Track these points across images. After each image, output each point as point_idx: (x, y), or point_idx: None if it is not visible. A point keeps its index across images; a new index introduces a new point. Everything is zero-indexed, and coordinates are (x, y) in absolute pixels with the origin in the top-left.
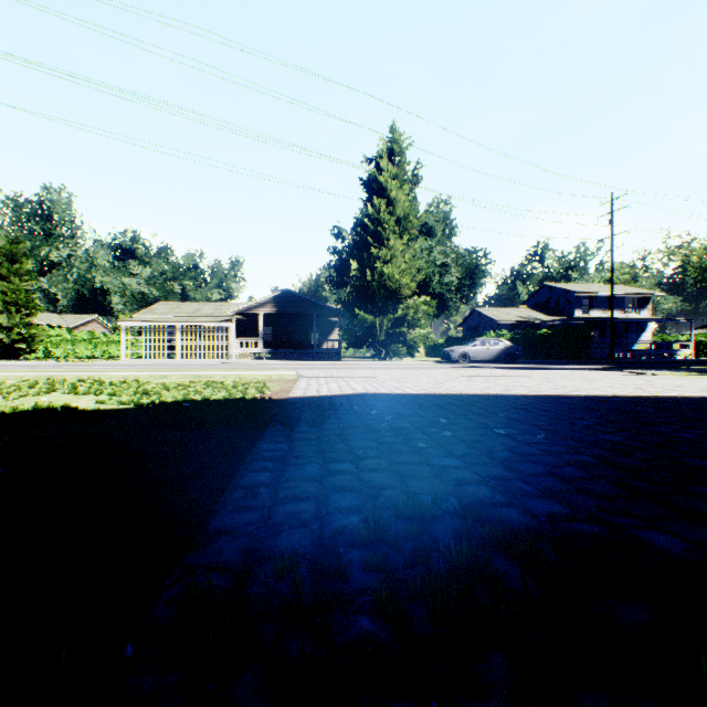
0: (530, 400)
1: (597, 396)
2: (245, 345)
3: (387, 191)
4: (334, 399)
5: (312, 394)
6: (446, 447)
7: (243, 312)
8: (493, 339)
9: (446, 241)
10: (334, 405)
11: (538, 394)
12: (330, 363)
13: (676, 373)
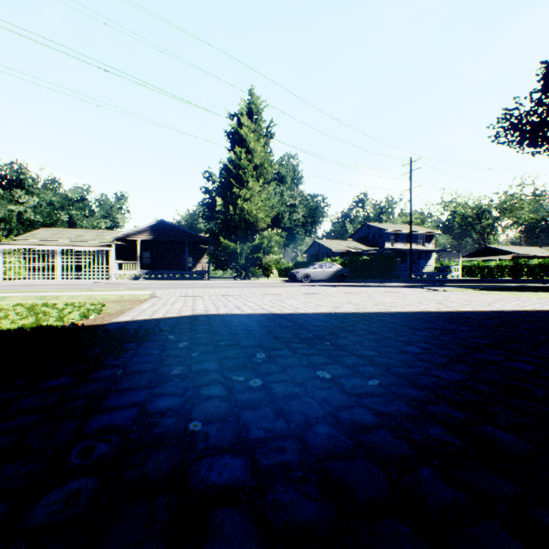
0: (357, 319)
1: (412, 312)
2: (125, 267)
3: (247, 142)
4: (160, 323)
5: (141, 318)
6: (242, 419)
7: (122, 238)
8: (328, 263)
9: (295, 187)
10: (145, 335)
11: (364, 312)
12: (197, 283)
13: (459, 289)
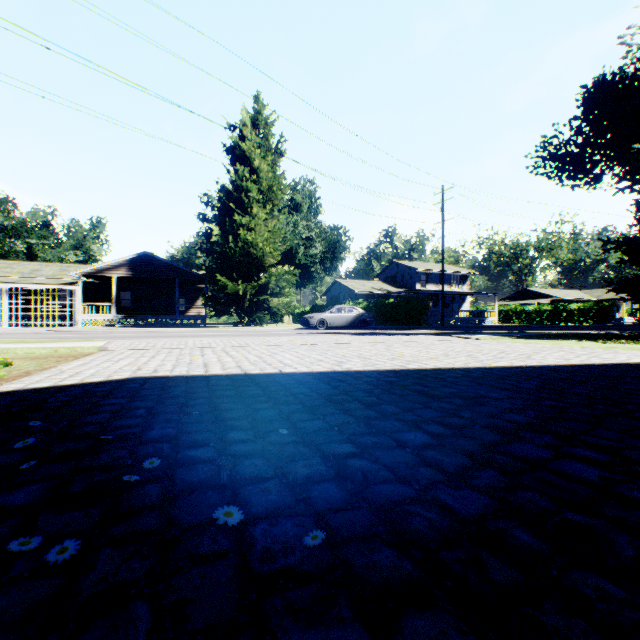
0: (358, 381)
1: (434, 369)
2: (98, 310)
3: (251, 160)
4: (56, 395)
5: (39, 385)
6: None
7: (92, 274)
8: (348, 307)
9: (312, 217)
10: None
11: (371, 370)
12: (186, 330)
13: (494, 338)
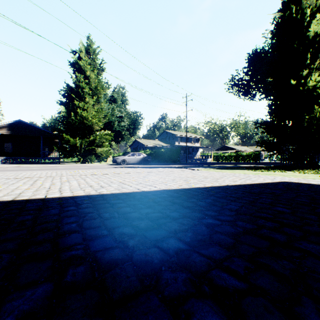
0: (89, 205)
1: (156, 191)
2: None
3: (85, 71)
4: None
5: None
6: None
7: None
8: (138, 153)
9: (123, 106)
10: None
11: (114, 193)
12: (41, 166)
13: (206, 169)
